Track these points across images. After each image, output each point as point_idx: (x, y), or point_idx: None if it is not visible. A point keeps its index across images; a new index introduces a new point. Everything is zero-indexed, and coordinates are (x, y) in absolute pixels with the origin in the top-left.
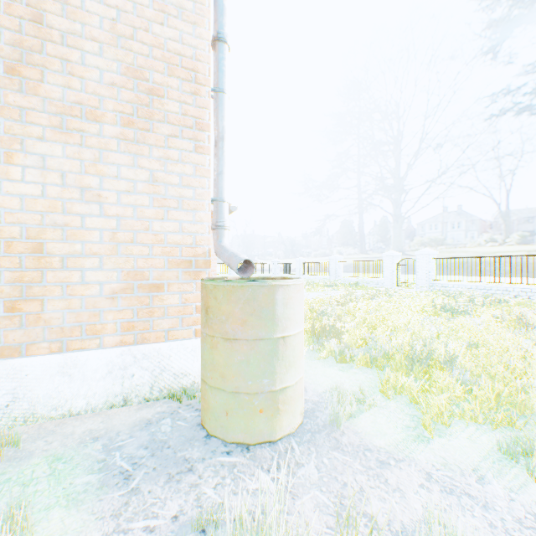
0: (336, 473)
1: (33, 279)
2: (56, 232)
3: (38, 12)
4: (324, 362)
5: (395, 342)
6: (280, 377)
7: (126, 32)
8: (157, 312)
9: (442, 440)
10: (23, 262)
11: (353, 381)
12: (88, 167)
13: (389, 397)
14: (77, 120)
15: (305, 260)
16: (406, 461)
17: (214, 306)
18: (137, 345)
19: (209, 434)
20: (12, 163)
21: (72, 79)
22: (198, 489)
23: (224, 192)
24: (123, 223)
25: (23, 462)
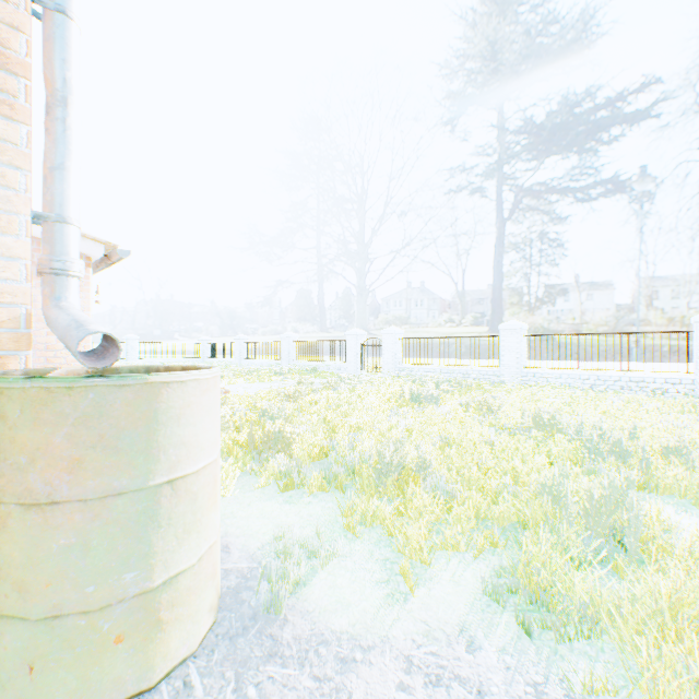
0: None
1: None
2: None
3: None
4: (264, 492)
5: (361, 448)
6: (166, 558)
7: None
8: None
9: (423, 592)
10: None
11: (305, 518)
12: None
13: (355, 536)
14: None
15: (248, 338)
16: (379, 647)
17: (0, 436)
18: None
19: None
20: None
21: None
22: None
23: (67, 204)
24: None
25: None
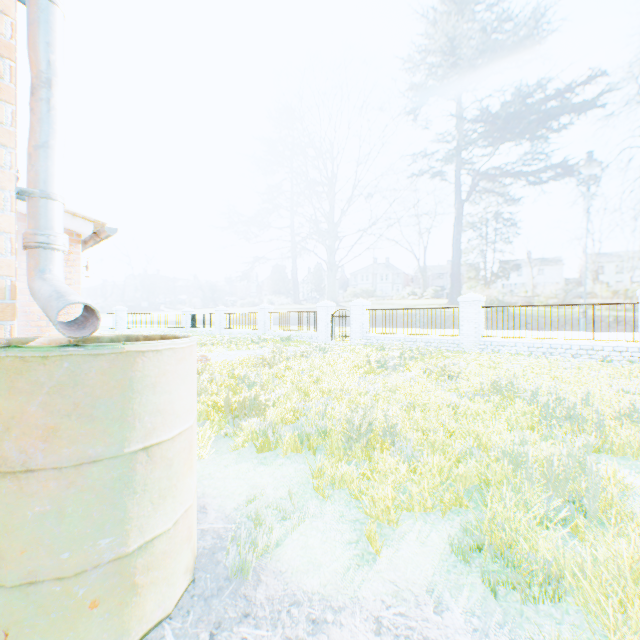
0: None
1: None
2: None
3: None
4: (240, 454)
5: (332, 412)
6: (141, 524)
7: None
8: None
9: (391, 552)
10: None
11: (278, 479)
12: None
13: (326, 497)
14: None
15: (227, 309)
16: (349, 608)
17: None
18: None
19: None
20: None
21: None
22: None
23: (51, 181)
24: None
25: None
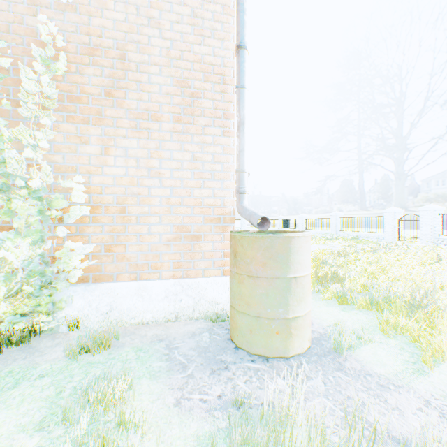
0: (340, 388)
1: (120, 230)
2: (133, 199)
3: (123, 52)
4: (327, 302)
5: (396, 290)
6: (292, 308)
7: (176, 55)
8: (196, 256)
9: (442, 377)
10: (114, 219)
11: (354, 320)
12: (152, 154)
13: (389, 335)
14: (145, 121)
15: (307, 216)
16: (405, 388)
17: (241, 252)
18: (183, 279)
19: (237, 346)
20: (108, 155)
21: (143, 94)
22: (233, 381)
23: (244, 164)
24: (174, 191)
25: (120, 349)
